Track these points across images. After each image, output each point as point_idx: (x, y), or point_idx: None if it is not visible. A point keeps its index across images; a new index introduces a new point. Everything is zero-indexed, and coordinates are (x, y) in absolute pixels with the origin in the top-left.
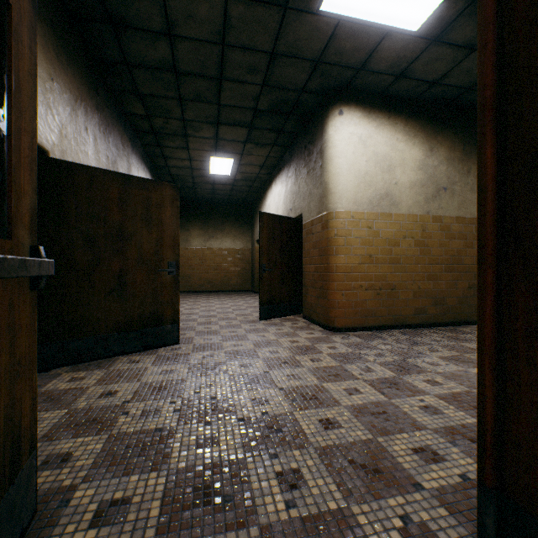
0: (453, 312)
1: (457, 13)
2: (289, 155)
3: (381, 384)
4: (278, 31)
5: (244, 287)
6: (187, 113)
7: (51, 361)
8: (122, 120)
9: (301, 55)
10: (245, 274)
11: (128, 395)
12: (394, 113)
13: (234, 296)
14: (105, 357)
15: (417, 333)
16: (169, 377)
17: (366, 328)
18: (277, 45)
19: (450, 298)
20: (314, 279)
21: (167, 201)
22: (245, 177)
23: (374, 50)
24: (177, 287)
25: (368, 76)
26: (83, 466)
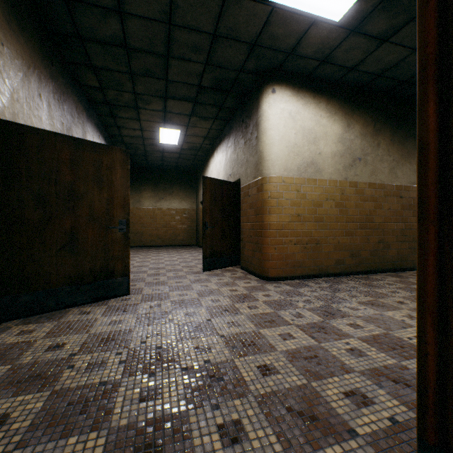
0: (366, 262)
1: (373, 7)
2: (229, 128)
3: (311, 329)
4: (219, 14)
5: (190, 242)
6: (137, 86)
7: (1, 315)
8: (77, 91)
9: (239, 38)
10: (191, 231)
11: (75, 347)
12: (318, 94)
13: (181, 250)
14: (56, 309)
15: (337, 281)
16: (117, 328)
17: (295, 277)
18: (219, 27)
19: (364, 251)
20: (251, 235)
21: (118, 164)
22: (191, 147)
23: (302, 36)
24: (127, 242)
25: (297, 60)
26: (19, 428)
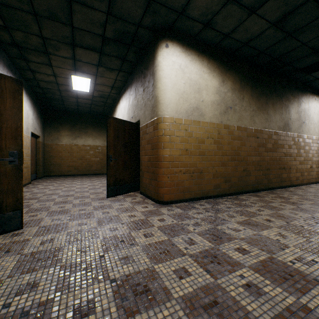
0: (235, 186)
1: None
2: (131, 79)
3: (204, 259)
4: None
5: (101, 172)
6: (44, 30)
7: None
8: None
9: None
10: (103, 162)
11: None
12: (202, 53)
13: (94, 178)
14: None
15: (216, 202)
16: None
17: (184, 200)
18: None
19: (234, 177)
20: (148, 166)
21: (7, 93)
22: (101, 95)
23: None
24: (20, 175)
25: (186, 21)
26: None
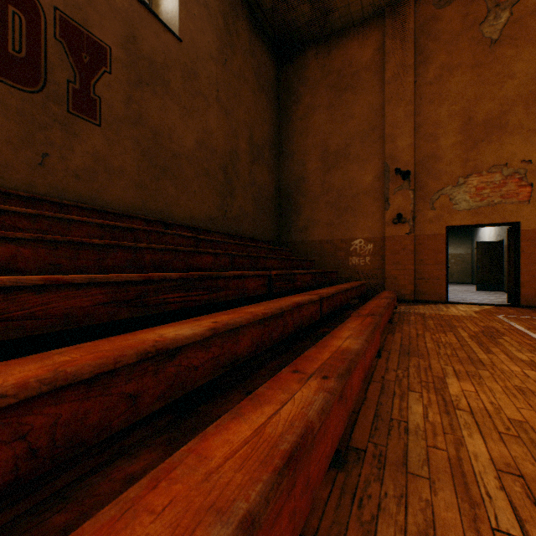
0: None
1: None
2: None
3: None
4: None
5: (464, 281)
6: None
7: None
8: None
9: None
10: (465, 271)
11: None
12: None
13: (457, 285)
14: None
15: None
16: None
17: None
18: None
19: None
20: None
21: None
22: None
23: None
24: None
25: None
26: None
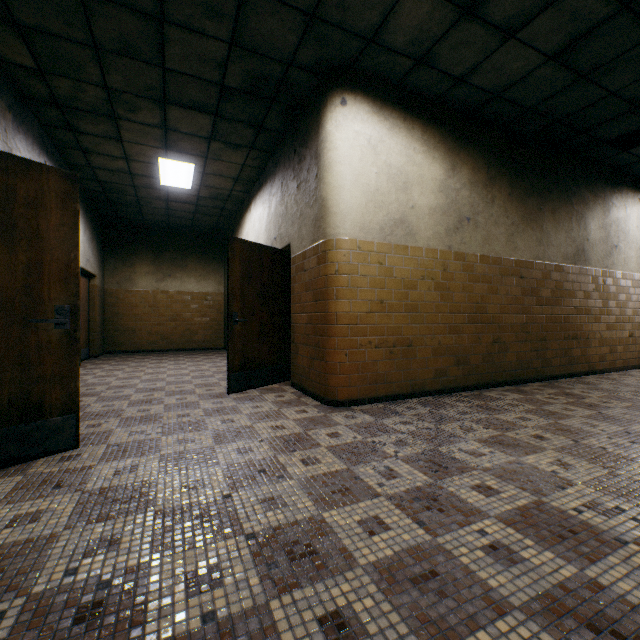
0: (477, 372)
1: None
2: (273, 165)
3: (414, 503)
4: None
5: (214, 344)
6: (111, 75)
7: None
8: None
9: None
10: (216, 326)
11: None
12: (411, 115)
13: (200, 356)
14: None
15: (439, 402)
16: (23, 534)
17: (377, 399)
18: None
19: (474, 356)
20: (307, 333)
21: (52, 198)
22: (214, 194)
23: (391, 10)
24: (74, 349)
25: (380, 55)
26: None
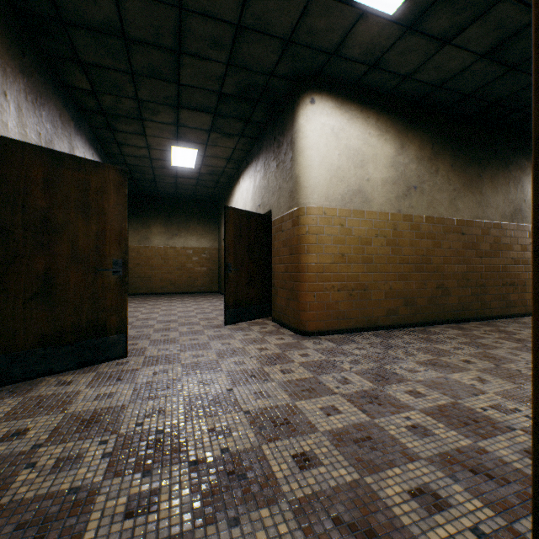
0: (423, 312)
1: None
2: (258, 148)
3: (361, 399)
4: None
5: (210, 289)
6: (141, 91)
7: None
8: (61, 94)
9: (270, 31)
10: (212, 274)
11: (42, 435)
12: (367, 107)
13: (200, 298)
14: (24, 380)
15: (389, 335)
16: (106, 404)
17: (339, 331)
18: (244, 16)
19: (420, 298)
20: (284, 279)
21: (111, 187)
22: (211, 171)
23: (348, 32)
24: (124, 289)
25: (341, 64)
26: None
